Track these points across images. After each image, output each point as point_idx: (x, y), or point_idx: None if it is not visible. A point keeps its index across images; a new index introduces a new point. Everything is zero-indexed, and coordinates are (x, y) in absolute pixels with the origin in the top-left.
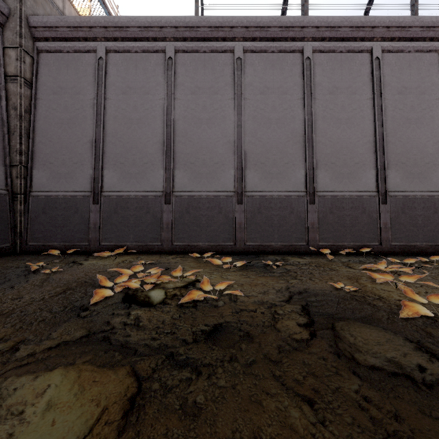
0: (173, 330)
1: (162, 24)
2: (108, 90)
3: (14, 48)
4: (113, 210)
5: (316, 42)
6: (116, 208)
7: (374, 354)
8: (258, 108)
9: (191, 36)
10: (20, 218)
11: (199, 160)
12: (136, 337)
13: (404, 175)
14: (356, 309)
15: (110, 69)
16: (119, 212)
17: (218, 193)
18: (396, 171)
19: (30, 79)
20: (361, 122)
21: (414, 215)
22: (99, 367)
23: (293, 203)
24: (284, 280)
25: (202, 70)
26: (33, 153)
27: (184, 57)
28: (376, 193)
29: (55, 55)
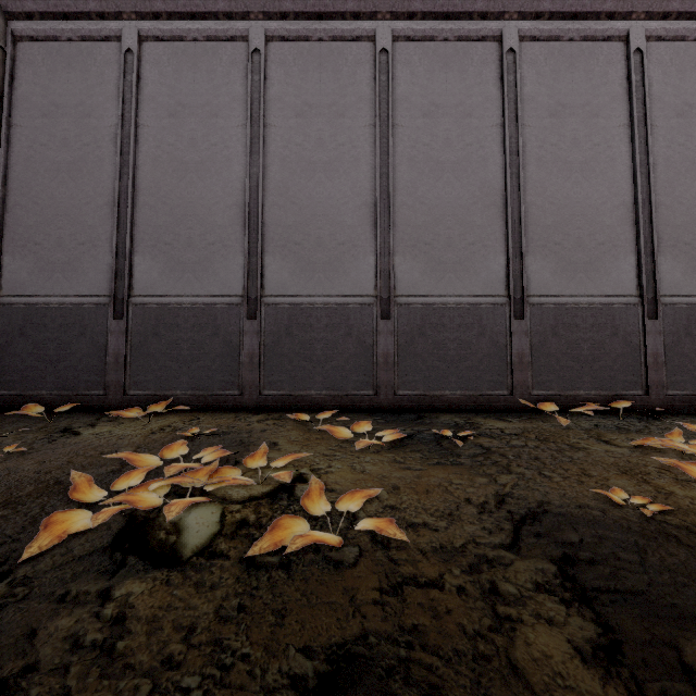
0: (204, 685)
1: None
2: (142, 109)
3: None
4: (151, 330)
5: (526, 21)
6: (156, 327)
7: None
8: (418, 143)
9: (296, 9)
10: None
11: (311, 237)
12: None
13: (689, 266)
14: None
15: (147, 71)
16: (161, 334)
17: (345, 299)
18: (673, 259)
19: None
20: (609, 168)
21: None
22: None
23: (484, 317)
24: (485, 476)
25: (315, 73)
26: (5, 226)
27: (284, 50)
28: (638, 299)
29: (45, 45)
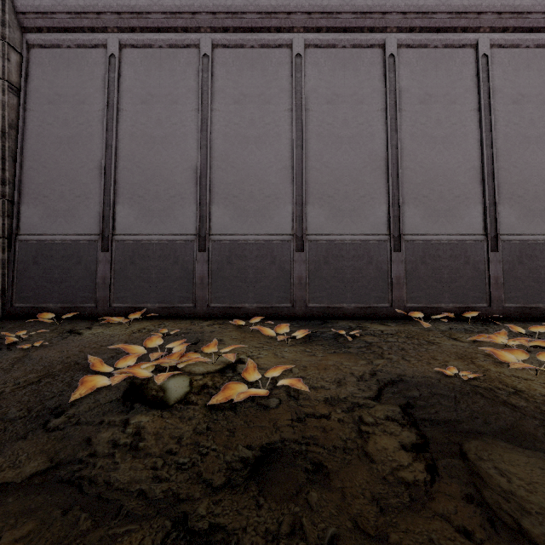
0: (192, 460)
1: (194, 9)
2: (122, 98)
3: None
4: (129, 259)
5: (402, 33)
6: (132, 257)
7: None
8: (324, 123)
9: (234, 25)
10: (3, 270)
11: (245, 192)
12: (126, 476)
13: (521, 213)
14: (488, 414)
15: (126, 70)
16: (136, 262)
17: (270, 237)
18: (510, 208)
19: (17, 84)
20: (463, 141)
21: (535, 267)
22: None
23: (371, 250)
24: (365, 360)
25: (248, 71)
26: (22, 184)
27: (225, 55)
28: (484, 237)
29: (51, 51)
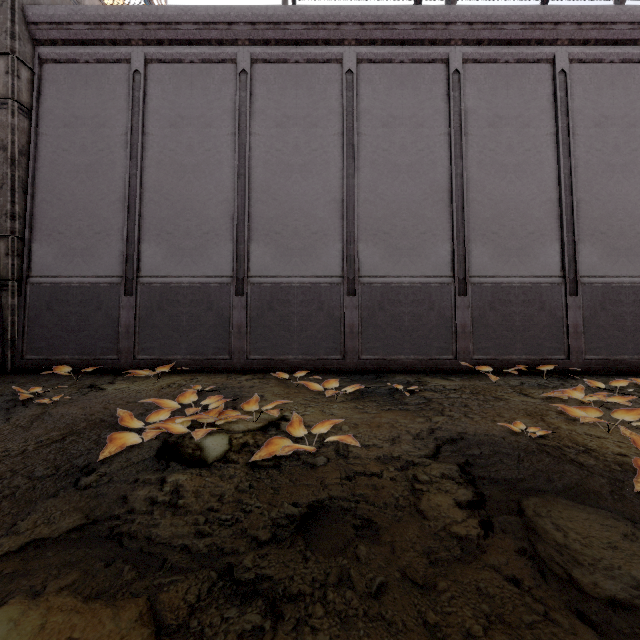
0: (236, 517)
1: (231, 18)
2: (148, 120)
3: (2, 55)
4: (156, 305)
5: (468, 46)
6: (160, 303)
7: (609, 570)
8: (379, 149)
9: (276, 37)
10: (13, 317)
11: (289, 228)
12: (167, 531)
13: (604, 252)
14: (552, 472)
15: (152, 89)
16: (164, 308)
17: (318, 279)
18: (591, 246)
19: (28, 104)
20: (538, 170)
21: (620, 313)
22: (88, 601)
23: (433, 294)
24: (424, 417)
25: (292, 90)
26: (33, 218)
27: (266, 71)
28: (562, 279)
29: (67, 67)
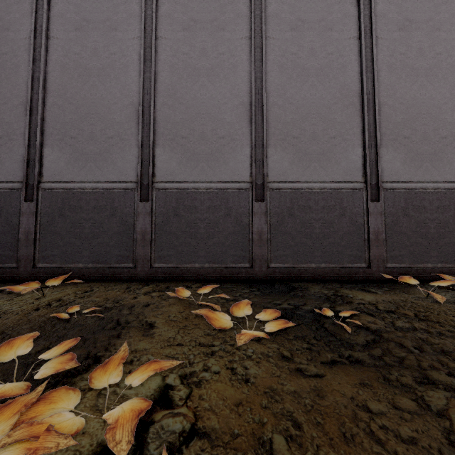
0: None
1: None
2: (52, 24)
3: None
4: (57, 211)
5: None
6: (62, 209)
7: None
8: (287, 52)
9: None
10: None
11: (196, 132)
12: None
13: None
14: None
15: None
16: (66, 214)
17: (225, 185)
18: None
19: None
20: (450, 73)
21: None
22: None
23: (344, 200)
24: (408, 394)
25: None
26: None
27: None
28: None
29: None
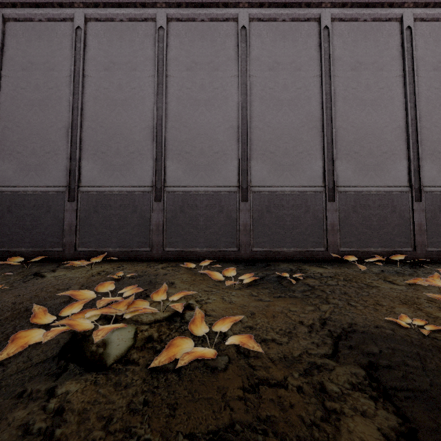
0: None
1: None
2: (87, 65)
3: None
4: (92, 208)
5: (336, 8)
6: (96, 207)
7: None
8: (266, 87)
9: (187, 0)
10: None
11: (196, 148)
12: None
13: None
14: None
15: (90, 41)
16: (99, 211)
17: (219, 189)
18: (431, 162)
19: None
20: (390, 104)
21: None
22: None
23: (308, 200)
24: (312, 305)
25: (199, 42)
26: None
27: (179, 27)
28: (409, 189)
29: (24, 24)
